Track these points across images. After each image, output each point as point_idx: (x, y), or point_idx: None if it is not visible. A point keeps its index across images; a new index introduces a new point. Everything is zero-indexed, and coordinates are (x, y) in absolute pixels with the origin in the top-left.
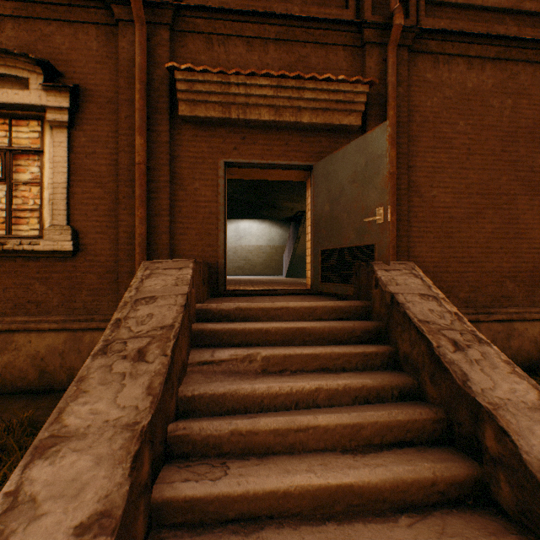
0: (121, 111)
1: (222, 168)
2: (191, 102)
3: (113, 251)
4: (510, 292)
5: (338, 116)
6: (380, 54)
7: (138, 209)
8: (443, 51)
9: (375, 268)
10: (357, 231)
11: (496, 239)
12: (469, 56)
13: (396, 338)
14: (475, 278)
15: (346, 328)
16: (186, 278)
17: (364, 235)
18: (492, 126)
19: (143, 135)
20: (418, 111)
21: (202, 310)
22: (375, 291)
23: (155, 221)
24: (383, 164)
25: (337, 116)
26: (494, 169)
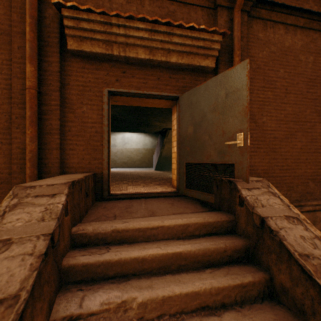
0: (13, 42)
1: (106, 95)
2: (78, 38)
3: (7, 164)
4: (311, 189)
5: (198, 58)
6: (228, 15)
7: (29, 128)
8: (270, 18)
9: (239, 187)
10: (217, 151)
11: (303, 153)
12: (287, 23)
13: (269, 264)
14: (290, 180)
15: (218, 249)
16: (57, 208)
17: (224, 155)
18: (301, 74)
19: (33, 63)
20: (253, 60)
21: (78, 235)
22: (239, 208)
23: (46, 138)
24: (243, 96)
25: (197, 59)
26: (302, 104)
